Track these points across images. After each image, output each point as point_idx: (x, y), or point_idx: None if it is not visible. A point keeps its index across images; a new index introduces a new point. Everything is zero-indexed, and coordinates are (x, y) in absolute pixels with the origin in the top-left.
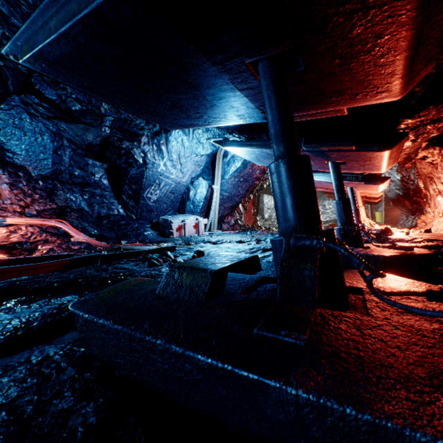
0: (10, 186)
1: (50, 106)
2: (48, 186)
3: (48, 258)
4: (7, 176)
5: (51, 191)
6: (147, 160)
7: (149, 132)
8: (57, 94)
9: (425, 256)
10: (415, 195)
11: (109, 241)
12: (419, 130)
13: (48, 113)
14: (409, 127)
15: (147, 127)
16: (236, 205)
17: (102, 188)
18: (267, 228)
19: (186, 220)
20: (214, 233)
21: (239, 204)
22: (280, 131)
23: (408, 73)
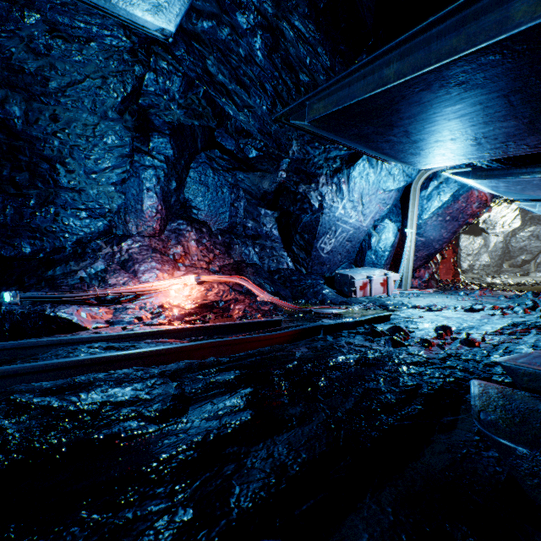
0: (196, 243)
1: (229, 157)
2: (226, 240)
3: (262, 323)
4: (195, 232)
5: (228, 245)
6: (324, 204)
7: (327, 170)
8: (235, 144)
9: None
10: None
11: (289, 301)
12: None
13: (227, 165)
14: None
15: (326, 165)
16: (434, 253)
17: (272, 239)
18: (477, 285)
19: (373, 276)
20: (409, 293)
21: (437, 252)
22: None
23: None
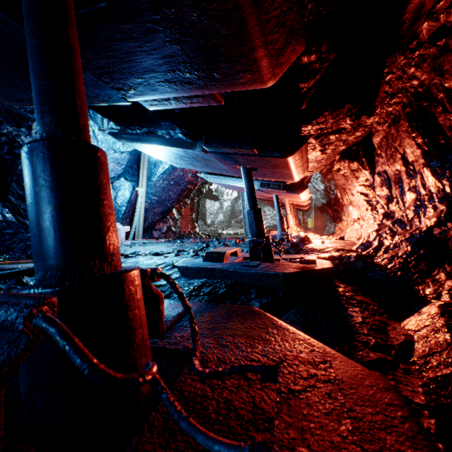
0: None
1: None
2: None
3: None
4: None
5: None
6: None
7: None
8: None
9: (325, 270)
10: (335, 204)
11: None
12: (323, 140)
13: None
14: (313, 135)
15: None
16: (168, 210)
17: None
18: (206, 235)
19: None
20: (136, 243)
21: (171, 209)
22: (39, 96)
23: (263, 42)
